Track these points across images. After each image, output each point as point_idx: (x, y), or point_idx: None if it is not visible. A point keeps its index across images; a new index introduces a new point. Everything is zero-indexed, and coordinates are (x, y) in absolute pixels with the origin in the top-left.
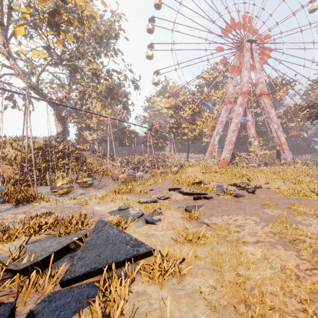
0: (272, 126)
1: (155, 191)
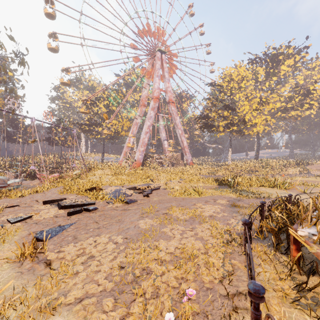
0: (177, 131)
1: (19, 207)
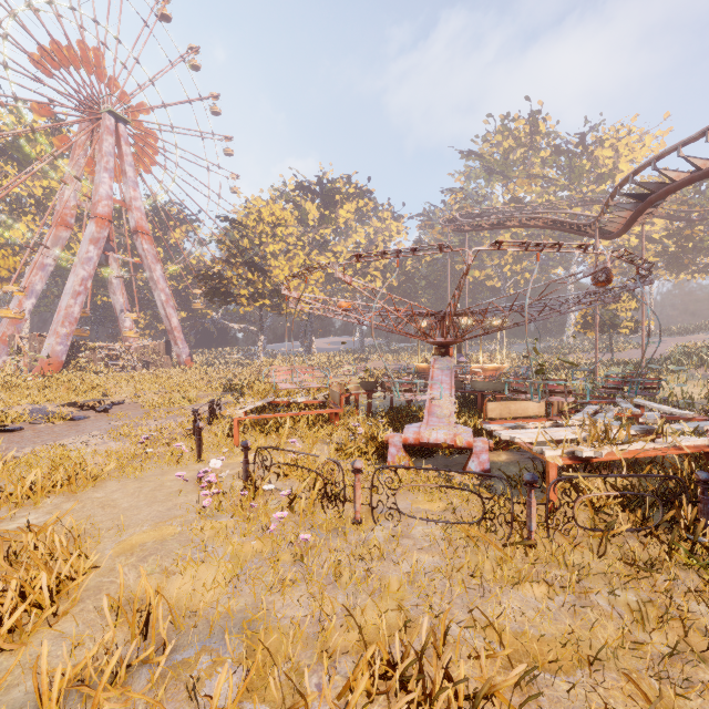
0: (157, 295)
1: None
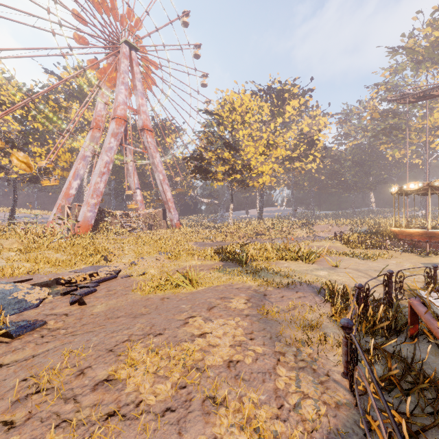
0: (157, 176)
1: None
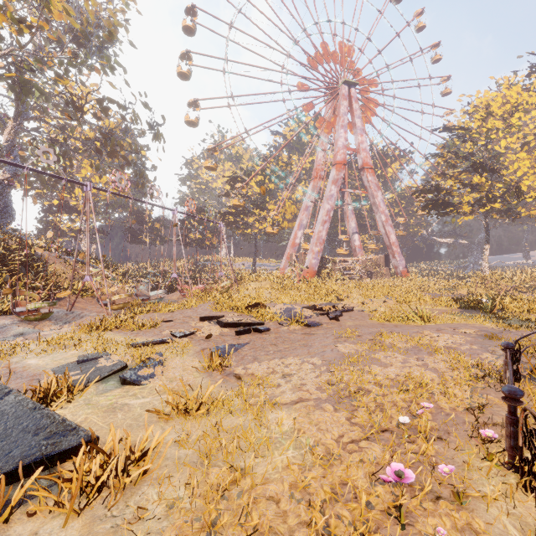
0: (378, 217)
1: (175, 323)
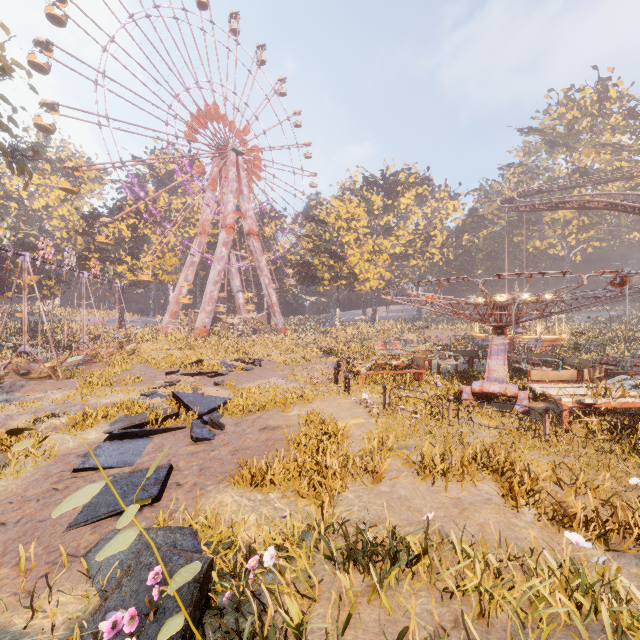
0: (262, 280)
1: (148, 378)
